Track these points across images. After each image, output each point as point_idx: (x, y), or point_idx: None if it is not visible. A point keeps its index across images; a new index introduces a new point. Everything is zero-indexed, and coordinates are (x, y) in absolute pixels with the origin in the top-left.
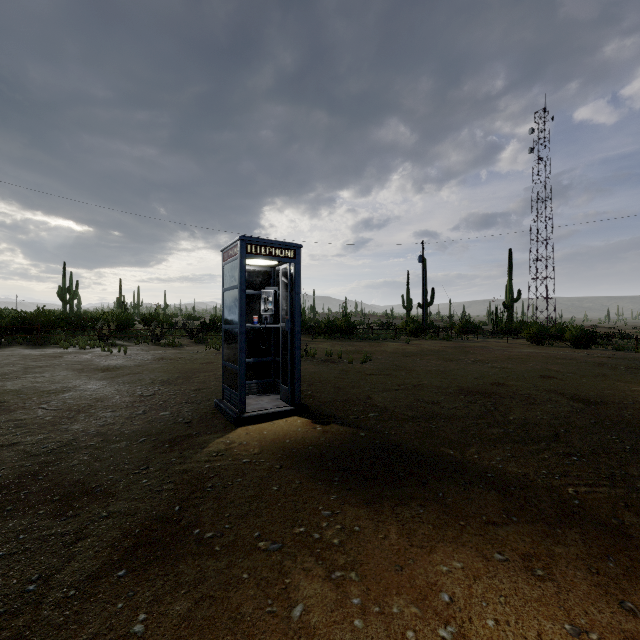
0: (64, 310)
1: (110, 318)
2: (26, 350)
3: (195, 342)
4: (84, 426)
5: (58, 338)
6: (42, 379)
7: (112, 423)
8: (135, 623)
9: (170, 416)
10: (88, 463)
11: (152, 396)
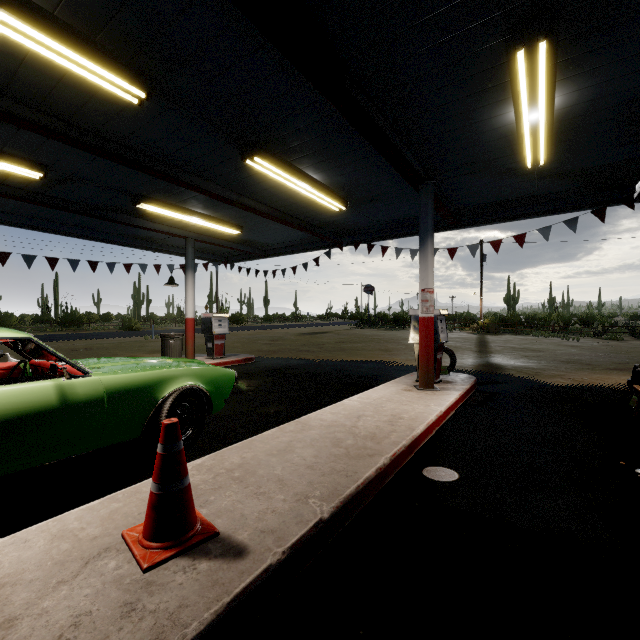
0: (508, 312)
1: (555, 318)
2: (516, 336)
3: (637, 338)
4: (580, 357)
5: (528, 331)
6: (544, 346)
7: (591, 358)
8: (614, 372)
9: (617, 360)
10: (588, 362)
11: (606, 355)
